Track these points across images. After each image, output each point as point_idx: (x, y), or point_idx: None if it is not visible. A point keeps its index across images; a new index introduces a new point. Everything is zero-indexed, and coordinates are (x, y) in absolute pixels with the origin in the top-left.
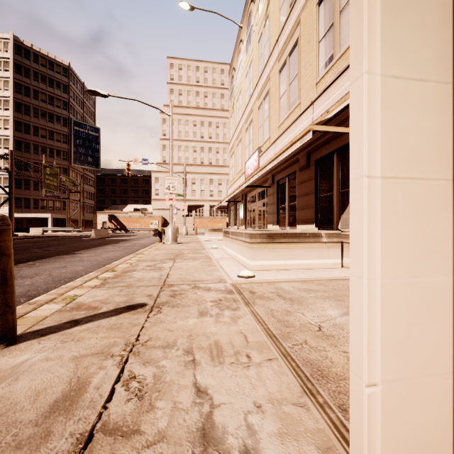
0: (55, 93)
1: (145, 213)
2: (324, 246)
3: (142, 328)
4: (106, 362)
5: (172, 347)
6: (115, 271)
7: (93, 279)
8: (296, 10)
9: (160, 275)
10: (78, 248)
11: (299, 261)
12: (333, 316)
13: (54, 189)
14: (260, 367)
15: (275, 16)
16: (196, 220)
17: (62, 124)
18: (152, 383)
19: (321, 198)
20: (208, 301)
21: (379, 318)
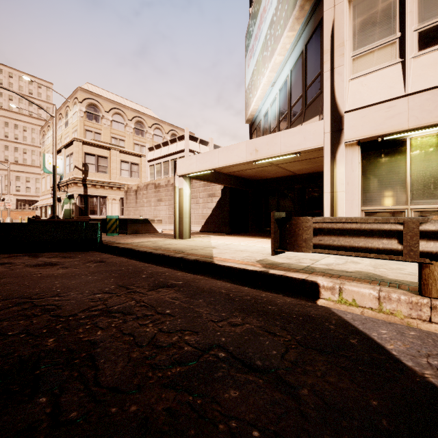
0: None
1: None
2: None
3: None
4: None
5: None
6: None
7: None
8: None
9: None
10: None
11: None
12: None
13: None
14: None
15: None
16: (3, 212)
17: None
18: None
19: None
20: None
21: None
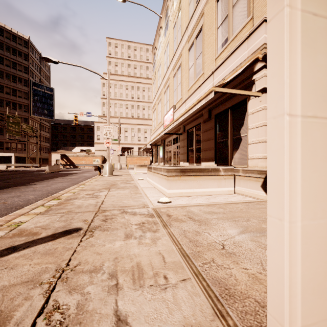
0: (17, 60)
1: (89, 153)
2: (222, 178)
3: (74, 253)
4: (33, 292)
5: (98, 271)
6: (60, 199)
7: (39, 206)
8: (200, 5)
9: (96, 202)
10: (33, 180)
11: (203, 189)
12: (233, 235)
13: (16, 134)
14: (176, 288)
15: (185, 9)
16: (128, 158)
17: (23, 84)
18: (74, 313)
19: (219, 143)
20: (133, 224)
21: (299, 261)
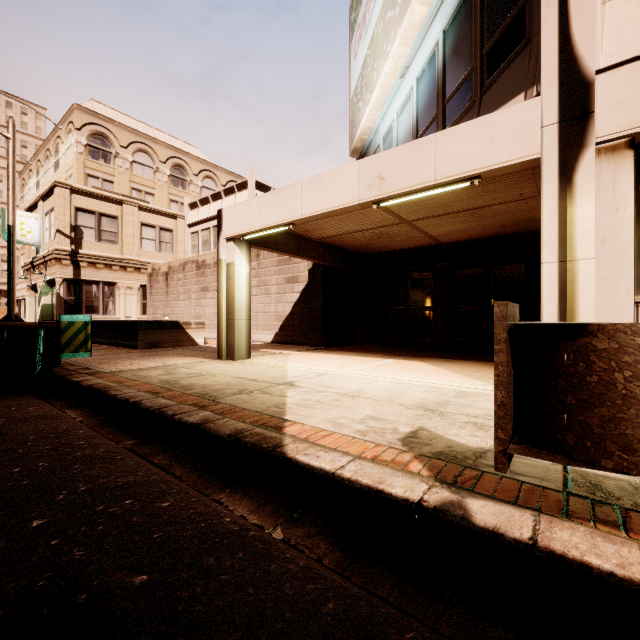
0: None
1: None
2: None
3: None
4: None
5: None
6: None
7: None
8: None
9: None
10: None
11: None
12: None
13: None
14: None
15: None
16: None
17: None
18: None
19: None
20: None
21: None
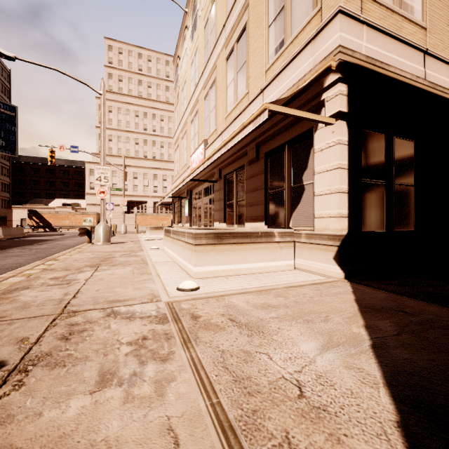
0: None
1: (76, 208)
2: (277, 246)
3: None
4: None
5: None
6: None
7: None
8: None
9: (64, 294)
10: None
11: (250, 264)
12: (311, 356)
13: None
14: None
15: (222, 0)
16: (138, 217)
17: None
18: None
19: (271, 194)
20: (123, 344)
21: None
